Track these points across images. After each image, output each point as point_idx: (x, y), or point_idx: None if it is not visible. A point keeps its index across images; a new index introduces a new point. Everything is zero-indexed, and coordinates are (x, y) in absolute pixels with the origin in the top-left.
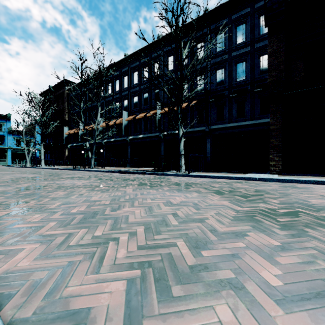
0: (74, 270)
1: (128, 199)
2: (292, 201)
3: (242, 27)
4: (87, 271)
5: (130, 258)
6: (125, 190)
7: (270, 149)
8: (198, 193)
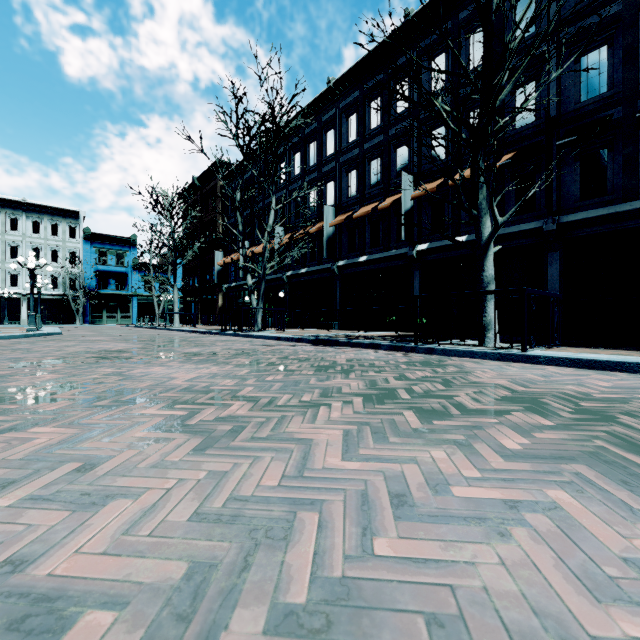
0: None
1: (302, 625)
2: None
3: None
4: None
5: None
6: (310, 439)
7: None
8: None
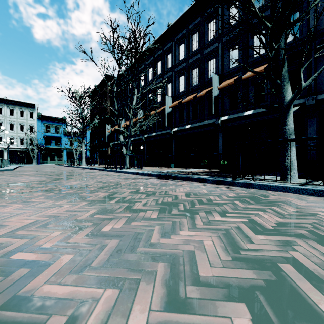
0: None
1: None
2: None
3: None
4: None
5: None
6: None
7: None
8: None
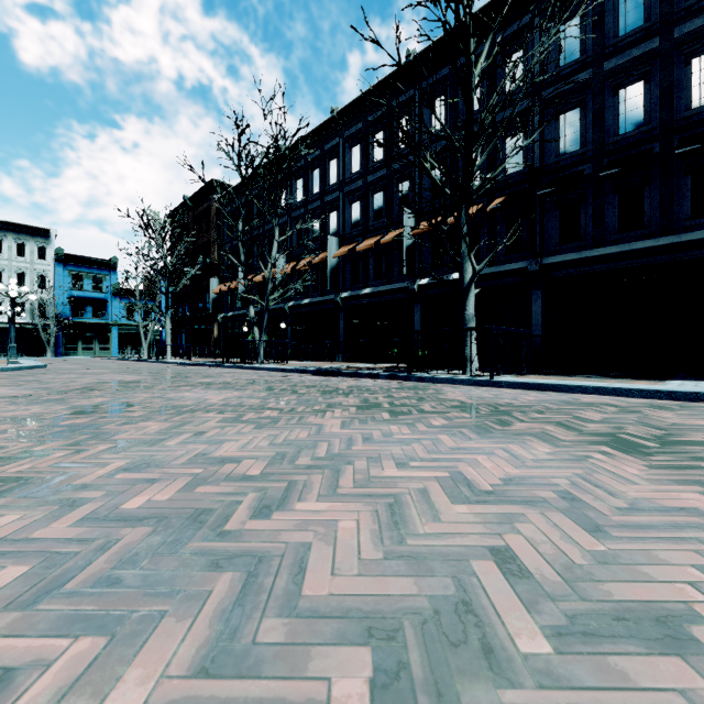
0: None
1: (324, 459)
2: None
3: None
4: None
5: None
6: (321, 424)
7: None
8: (549, 444)
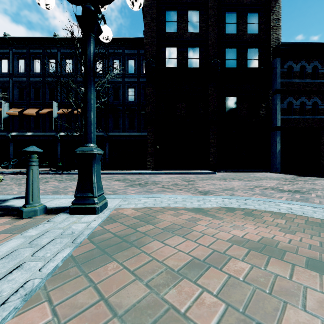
0: None
1: (65, 186)
2: (149, 181)
3: (132, 62)
4: None
5: None
6: (53, 184)
7: (148, 154)
8: (106, 181)
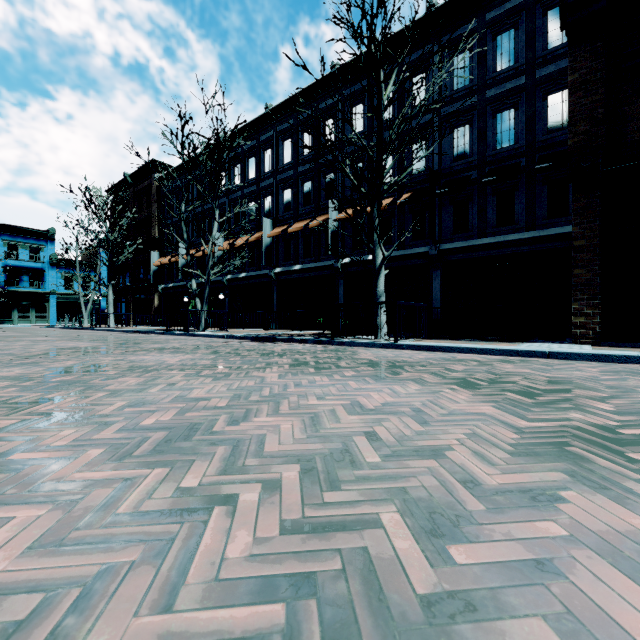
0: (111, 596)
1: (268, 397)
2: None
3: (508, 37)
4: (142, 601)
5: (259, 560)
6: (263, 376)
7: (574, 289)
8: (420, 385)
